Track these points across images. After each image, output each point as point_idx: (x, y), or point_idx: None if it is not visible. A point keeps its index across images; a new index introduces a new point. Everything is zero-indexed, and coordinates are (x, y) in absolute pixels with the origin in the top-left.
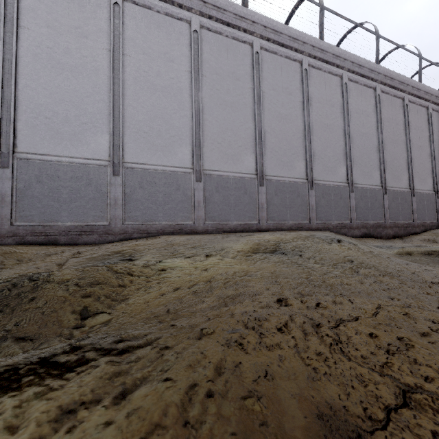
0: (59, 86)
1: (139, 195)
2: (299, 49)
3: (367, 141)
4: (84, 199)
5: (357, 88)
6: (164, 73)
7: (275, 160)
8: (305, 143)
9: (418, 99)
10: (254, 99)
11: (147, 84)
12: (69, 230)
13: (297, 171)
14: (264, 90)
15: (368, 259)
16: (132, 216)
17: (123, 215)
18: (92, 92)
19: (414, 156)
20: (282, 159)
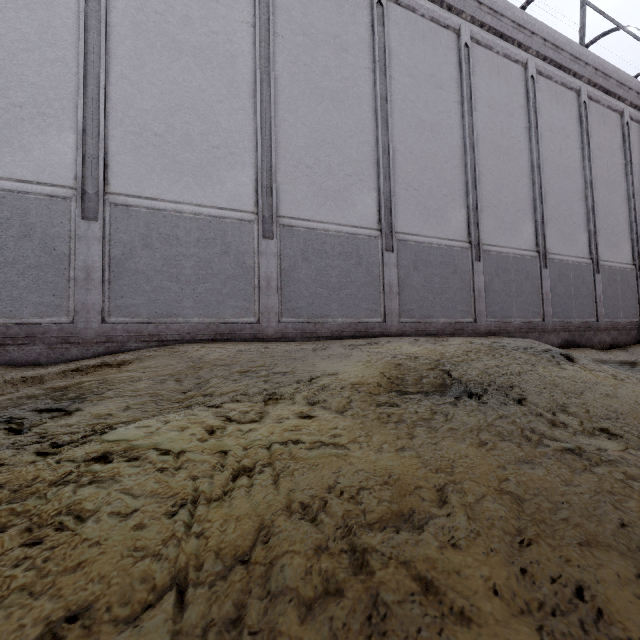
0: None
1: (142, 261)
2: (455, 5)
3: (567, 181)
4: (14, 268)
5: (550, 87)
6: (198, 21)
7: (413, 204)
8: (466, 177)
9: None
10: (374, 90)
11: (163, 39)
12: None
13: (452, 226)
14: (393, 74)
15: None
16: (125, 305)
17: (106, 304)
18: (39, 43)
19: (639, 211)
20: (427, 204)
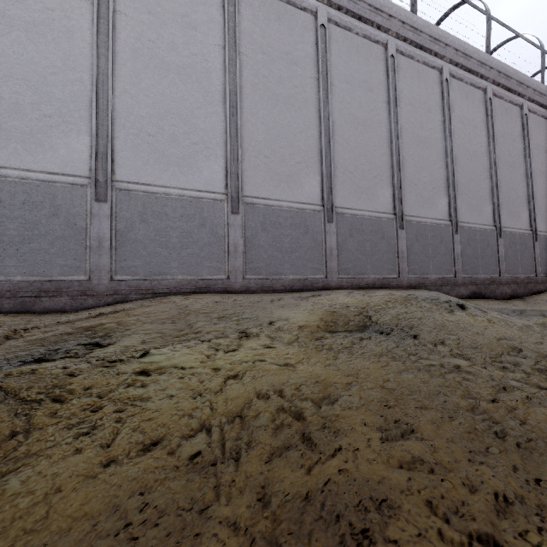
0: (4, 54)
1: (140, 233)
2: (383, 25)
3: (475, 163)
4: (46, 239)
5: (461, 87)
6: (181, 46)
7: (349, 185)
8: (392, 162)
9: (541, 107)
10: (318, 95)
11: (155, 61)
12: (18, 290)
13: (380, 201)
14: (333, 81)
15: (543, 345)
16: (127, 266)
17: (113, 265)
18: (63, 68)
19: (536, 186)
20: (360, 184)
